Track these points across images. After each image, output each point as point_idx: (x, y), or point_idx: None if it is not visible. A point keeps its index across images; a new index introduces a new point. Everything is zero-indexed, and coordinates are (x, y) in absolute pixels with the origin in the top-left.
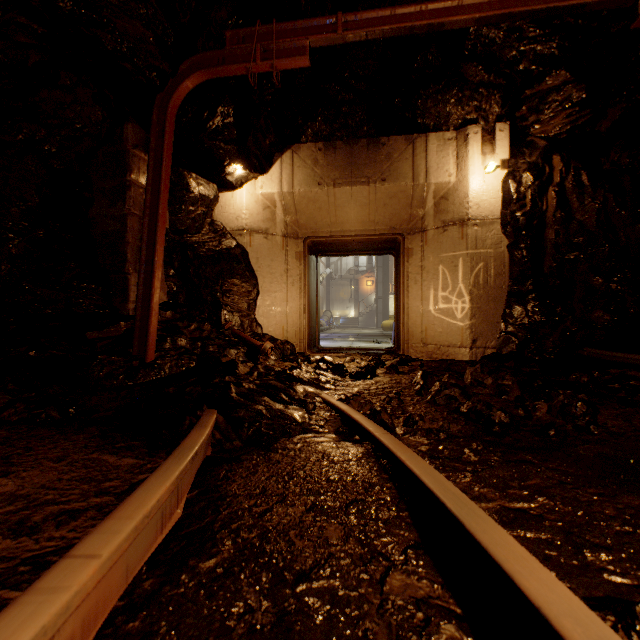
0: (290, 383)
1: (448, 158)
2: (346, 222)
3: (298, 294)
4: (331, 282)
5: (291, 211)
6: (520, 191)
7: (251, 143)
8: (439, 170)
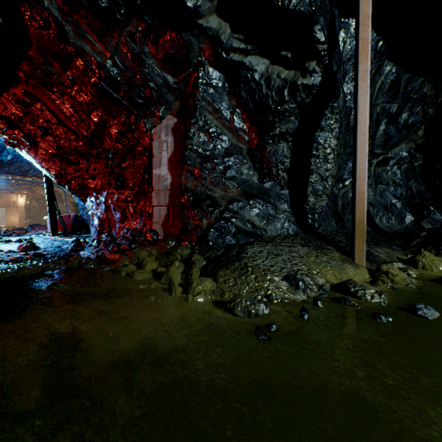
0: None
1: (15, 197)
2: None
3: None
4: None
5: None
6: (28, 204)
7: None
8: (13, 198)
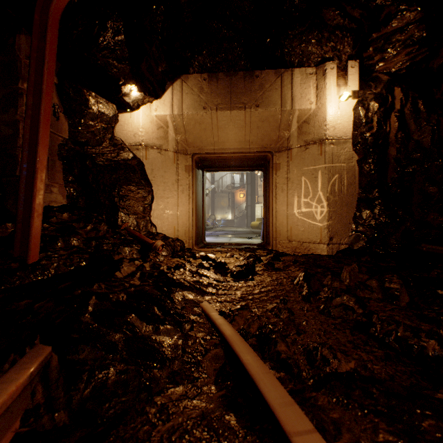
0: (168, 289)
1: (309, 89)
2: (226, 141)
3: (187, 200)
4: (215, 194)
5: (181, 131)
6: (368, 116)
7: (145, 68)
8: (302, 99)
